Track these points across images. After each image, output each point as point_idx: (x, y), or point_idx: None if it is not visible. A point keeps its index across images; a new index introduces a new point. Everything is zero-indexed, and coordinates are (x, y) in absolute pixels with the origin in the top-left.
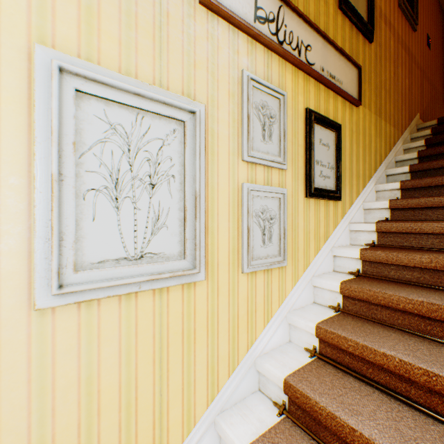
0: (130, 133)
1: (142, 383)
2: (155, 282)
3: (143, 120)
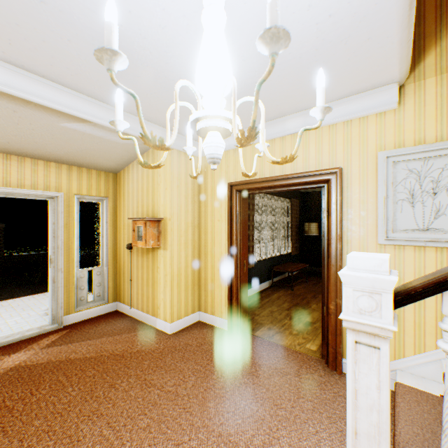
0: (419, 171)
1: None
2: (435, 243)
3: (427, 162)
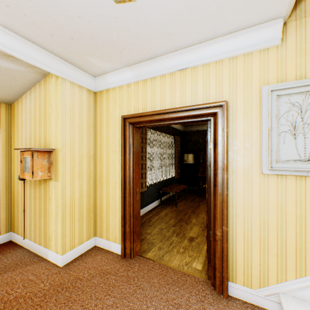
0: (301, 104)
1: (308, 220)
2: None
3: (309, 96)
